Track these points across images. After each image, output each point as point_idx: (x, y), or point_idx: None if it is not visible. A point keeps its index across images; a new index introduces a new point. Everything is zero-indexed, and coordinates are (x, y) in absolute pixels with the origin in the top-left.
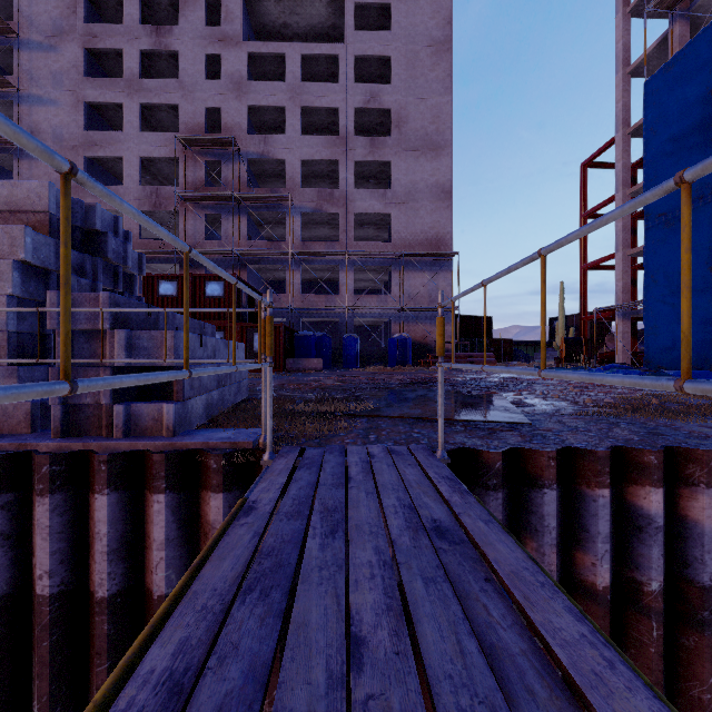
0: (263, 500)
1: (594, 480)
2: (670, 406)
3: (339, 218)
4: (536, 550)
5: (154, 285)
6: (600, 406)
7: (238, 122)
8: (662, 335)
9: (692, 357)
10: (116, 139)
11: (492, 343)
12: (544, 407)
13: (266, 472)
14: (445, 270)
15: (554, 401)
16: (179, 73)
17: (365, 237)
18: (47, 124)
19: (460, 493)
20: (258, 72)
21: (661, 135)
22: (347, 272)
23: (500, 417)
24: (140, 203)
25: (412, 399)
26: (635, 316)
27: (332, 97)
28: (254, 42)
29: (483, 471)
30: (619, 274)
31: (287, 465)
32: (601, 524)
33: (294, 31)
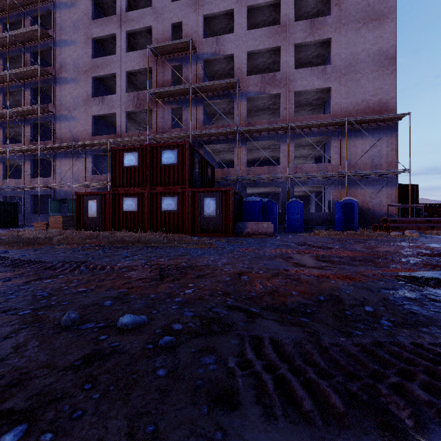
0: None
1: None
2: None
3: (281, 97)
4: None
5: (120, 157)
6: None
7: (196, 31)
8: None
9: None
10: (111, 61)
11: (425, 208)
12: None
13: None
14: (389, 136)
15: None
16: (153, 2)
17: None
18: (70, 58)
19: None
20: None
21: None
22: (288, 144)
23: None
24: (126, 105)
25: None
26: None
27: None
28: None
29: None
30: None
31: None
32: None
33: None
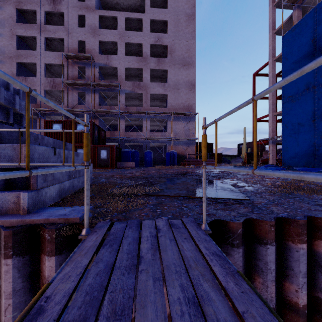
0: (57, 294)
1: (297, 238)
2: (311, 186)
3: (143, 96)
4: (262, 283)
5: (50, 125)
6: (277, 187)
7: (94, 48)
8: (290, 151)
9: (304, 161)
10: (32, 54)
11: (213, 155)
12: (249, 188)
13: (76, 251)
14: (192, 121)
15: (252, 184)
16: (65, 23)
17: (155, 105)
18: None
19: (232, 276)
20: (104, 25)
21: (289, 60)
22: (147, 121)
23: (230, 195)
24: (45, 86)
25: (179, 184)
26: (277, 143)
27: (139, 38)
28: (102, 10)
29: (229, 234)
30: (270, 124)
31: (95, 242)
32: (301, 266)
33: (121, 7)
